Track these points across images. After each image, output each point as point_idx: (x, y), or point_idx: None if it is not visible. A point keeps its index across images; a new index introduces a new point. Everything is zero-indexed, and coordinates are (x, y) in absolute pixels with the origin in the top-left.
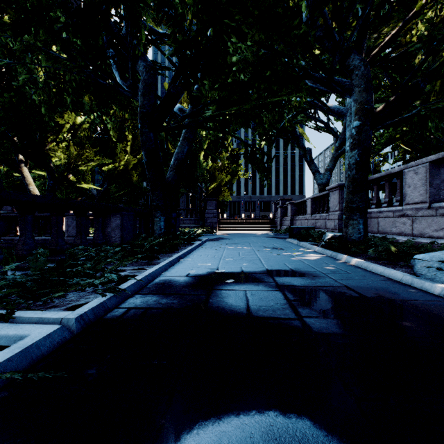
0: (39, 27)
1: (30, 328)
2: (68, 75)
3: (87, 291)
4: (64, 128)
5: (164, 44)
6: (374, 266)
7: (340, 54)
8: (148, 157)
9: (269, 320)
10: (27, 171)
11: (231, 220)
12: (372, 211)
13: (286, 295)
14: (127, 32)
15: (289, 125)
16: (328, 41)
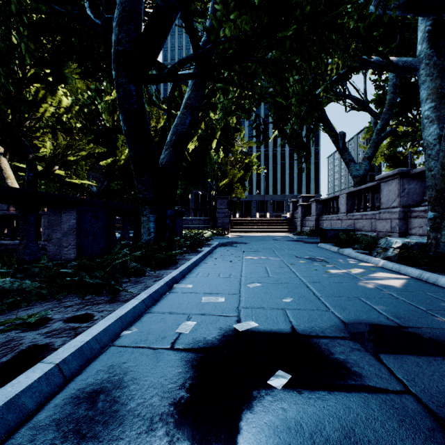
0: None
1: None
2: (13, 6)
3: None
4: (47, 111)
5: None
6: None
7: None
8: (127, 124)
9: None
10: (6, 163)
11: (244, 220)
12: None
13: None
14: None
15: (325, 96)
16: None
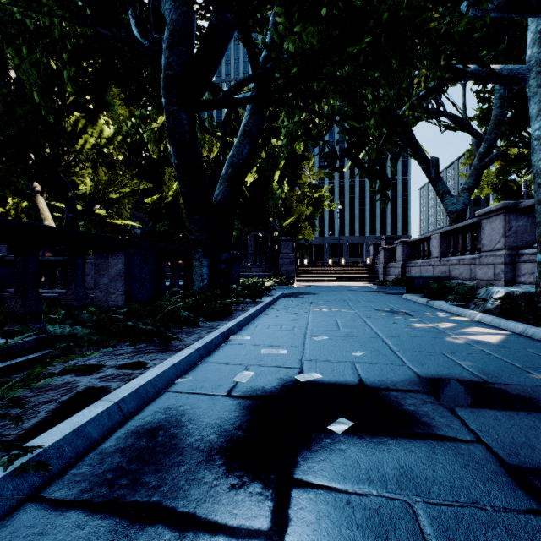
0: None
1: None
2: (56, 32)
3: None
4: (87, 142)
5: None
6: None
7: None
8: (178, 157)
9: None
10: (43, 202)
11: (313, 267)
12: None
13: None
14: None
15: (412, 115)
16: None
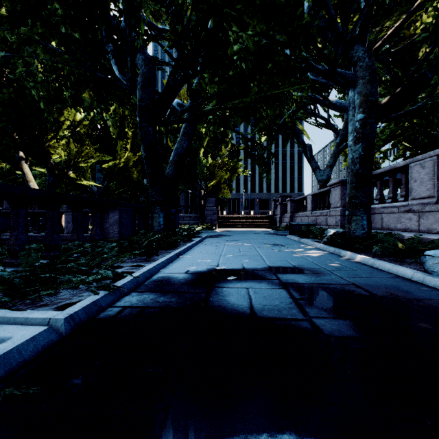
0: (35, 18)
1: (14, 330)
2: (66, 69)
3: (81, 288)
4: (64, 125)
5: (164, 40)
6: (381, 263)
7: (343, 45)
8: (147, 152)
9: (275, 321)
10: (27, 168)
11: (230, 217)
12: (375, 207)
13: (292, 294)
14: (126, 24)
15: (290, 121)
16: (331, 33)
